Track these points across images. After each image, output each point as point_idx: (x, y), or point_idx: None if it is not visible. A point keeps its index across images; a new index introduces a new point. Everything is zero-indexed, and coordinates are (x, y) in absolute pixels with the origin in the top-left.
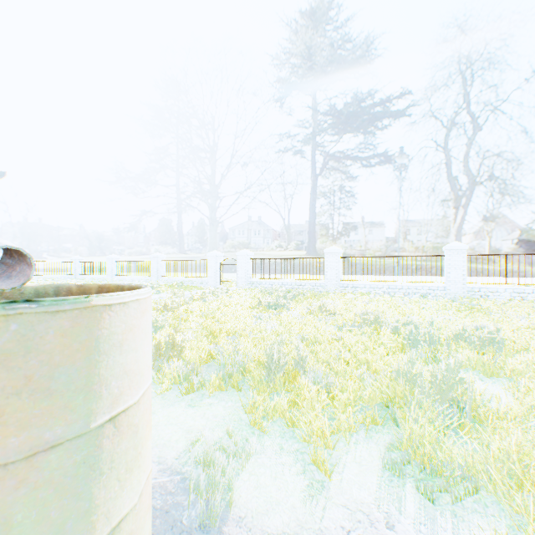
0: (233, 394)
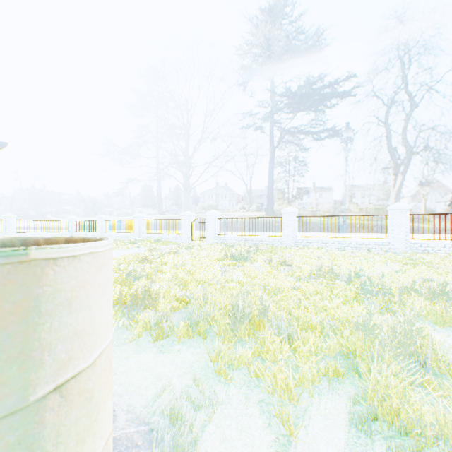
0: (201, 340)
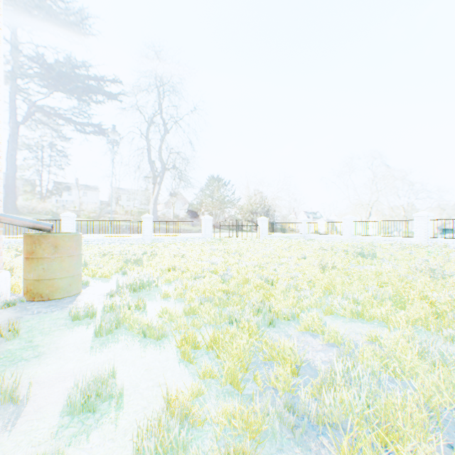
0: None
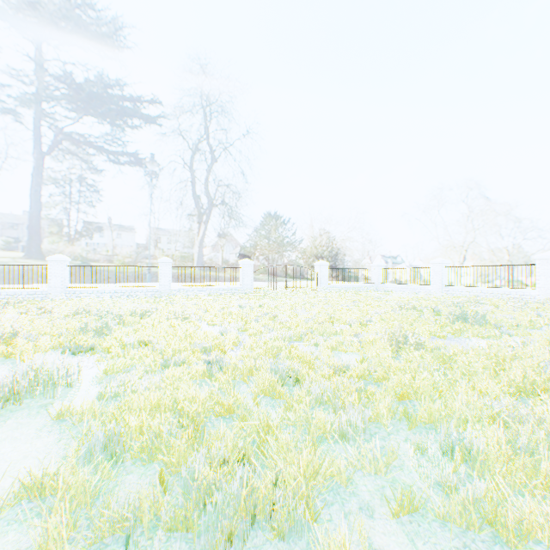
0: None
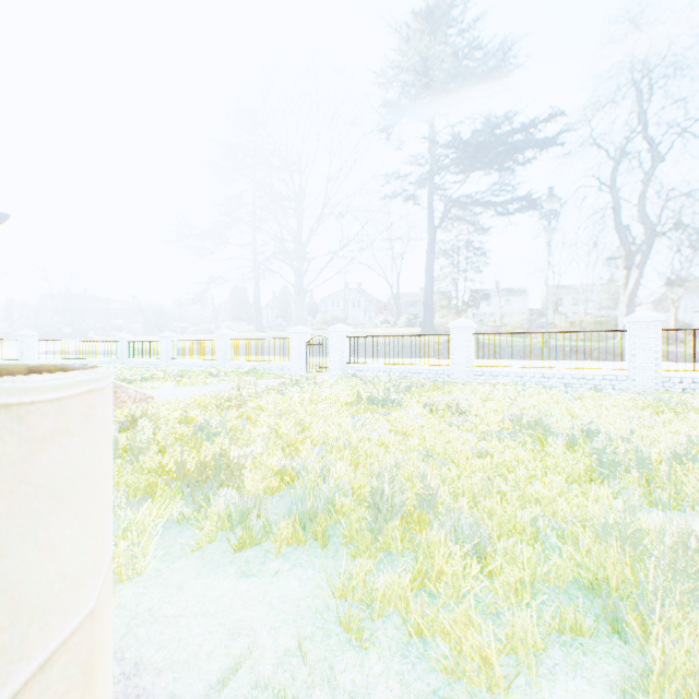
0: (317, 552)
